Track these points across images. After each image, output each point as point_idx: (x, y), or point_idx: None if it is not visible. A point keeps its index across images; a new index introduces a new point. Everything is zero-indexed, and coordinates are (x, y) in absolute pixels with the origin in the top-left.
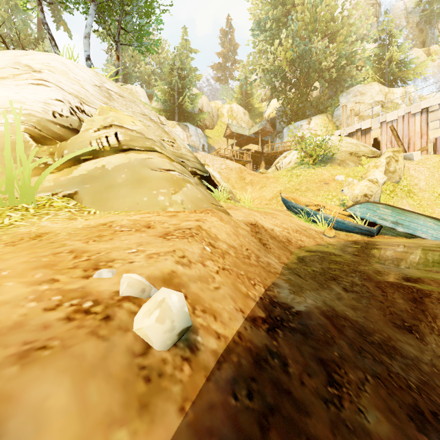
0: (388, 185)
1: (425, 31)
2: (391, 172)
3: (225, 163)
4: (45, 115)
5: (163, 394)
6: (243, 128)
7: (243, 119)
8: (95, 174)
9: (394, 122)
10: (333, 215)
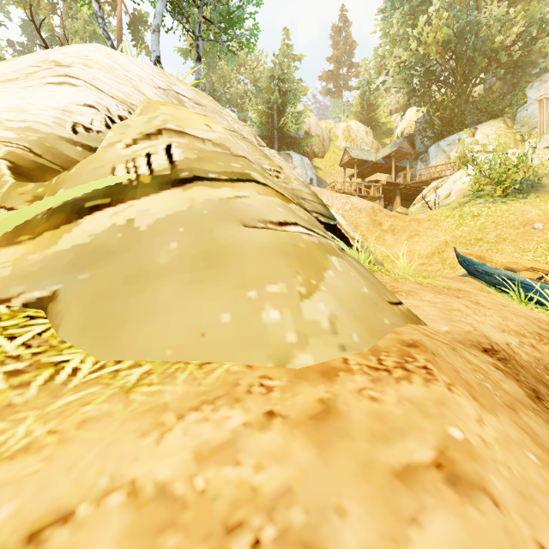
0: None
1: None
2: None
3: (351, 201)
4: (56, 130)
5: None
6: (367, 151)
7: (365, 141)
8: (108, 244)
9: None
10: None
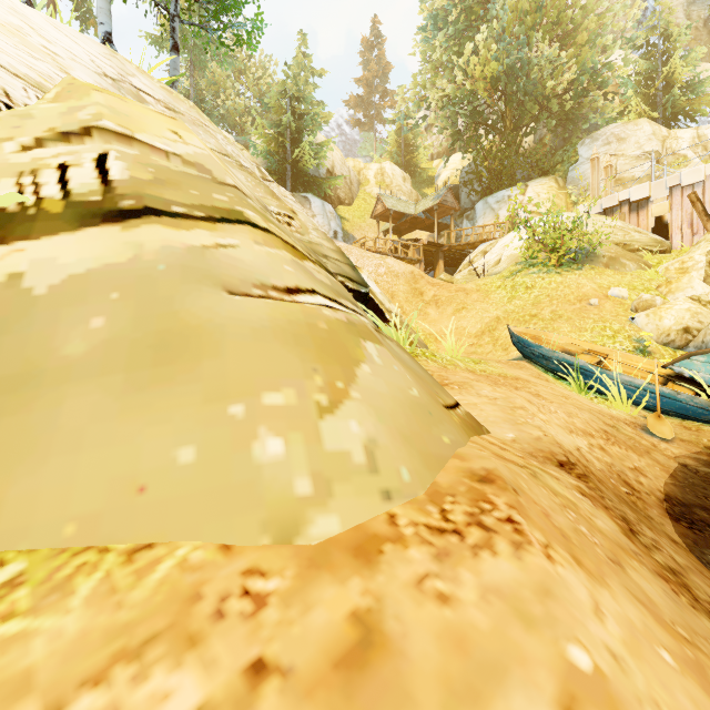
0: None
1: None
2: None
3: (386, 263)
4: None
5: None
6: (405, 202)
7: (402, 189)
8: None
9: (698, 185)
10: (630, 374)
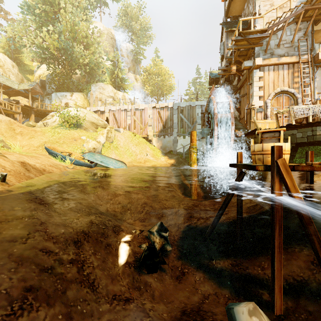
0: (107, 143)
1: (135, 66)
2: (109, 137)
3: None
4: None
5: (5, 185)
6: (12, 81)
7: (12, 71)
8: None
9: (115, 111)
10: (77, 158)
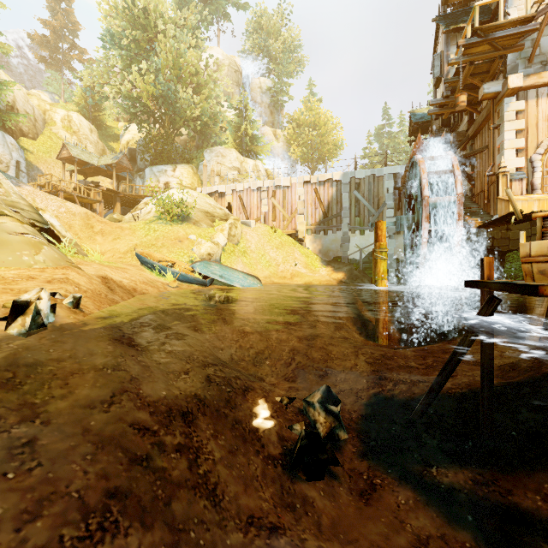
0: (230, 246)
1: (274, 114)
2: (232, 236)
3: (66, 205)
4: None
5: (78, 314)
6: (90, 154)
7: (89, 138)
8: None
9: (242, 192)
10: (182, 270)
